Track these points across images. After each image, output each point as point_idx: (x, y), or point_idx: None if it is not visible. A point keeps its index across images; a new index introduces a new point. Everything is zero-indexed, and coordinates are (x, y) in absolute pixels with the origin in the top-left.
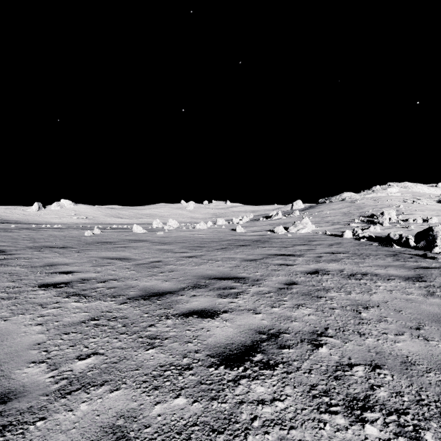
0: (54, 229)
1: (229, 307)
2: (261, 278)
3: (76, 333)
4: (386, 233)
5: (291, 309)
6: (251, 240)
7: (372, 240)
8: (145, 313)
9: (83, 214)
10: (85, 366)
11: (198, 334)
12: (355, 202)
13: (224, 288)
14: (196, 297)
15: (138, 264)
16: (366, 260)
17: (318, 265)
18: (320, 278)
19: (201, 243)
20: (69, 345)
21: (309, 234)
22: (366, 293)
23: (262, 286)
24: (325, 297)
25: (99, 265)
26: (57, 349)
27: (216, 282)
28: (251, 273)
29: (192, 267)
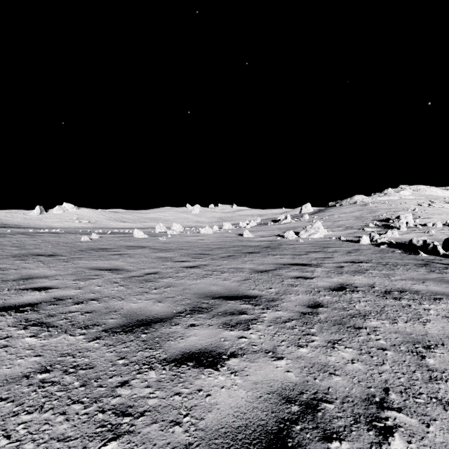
0: (51, 234)
1: (238, 346)
2: (277, 296)
3: (6, 400)
4: (405, 238)
5: (325, 350)
6: (260, 246)
7: (393, 246)
8: (120, 358)
9: (85, 218)
10: None
11: (193, 403)
12: (367, 206)
13: (231, 313)
14: (195, 328)
15: (130, 276)
16: (395, 271)
17: (341, 278)
18: (350, 296)
19: (205, 250)
20: None
21: (321, 240)
22: (417, 321)
23: (280, 309)
24: (365, 328)
25: (84, 278)
26: None
27: (221, 303)
28: (264, 290)
29: (193, 280)
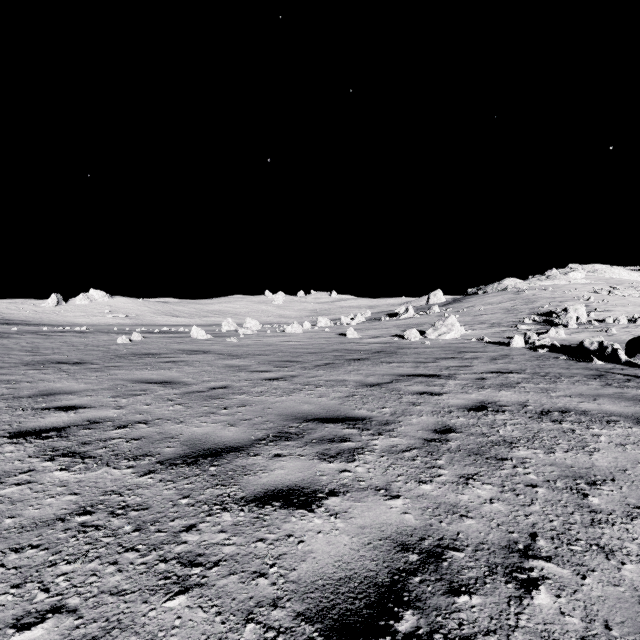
0: (74, 334)
1: (339, 482)
2: (392, 418)
3: (38, 548)
4: (574, 339)
5: (456, 487)
6: (370, 350)
7: (556, 350)
8: (182, 497)
9: (121, 311)
10: None
11: (281, 552)
12: (523, 294)
13: (330, 439)
14: (281, 459)
15: (190, 392)
16: (557, 384)
17: (482, 394)
18: (492, 418)
19: (293, 356)
20: (12, 583)
21: (457, 341)
22: (581, 450)
23: (396, 435)
24: (511, 459)
25: (126, 394)
26: None
27: (317, 426)
28: (375, 410)
29: (277, 397)
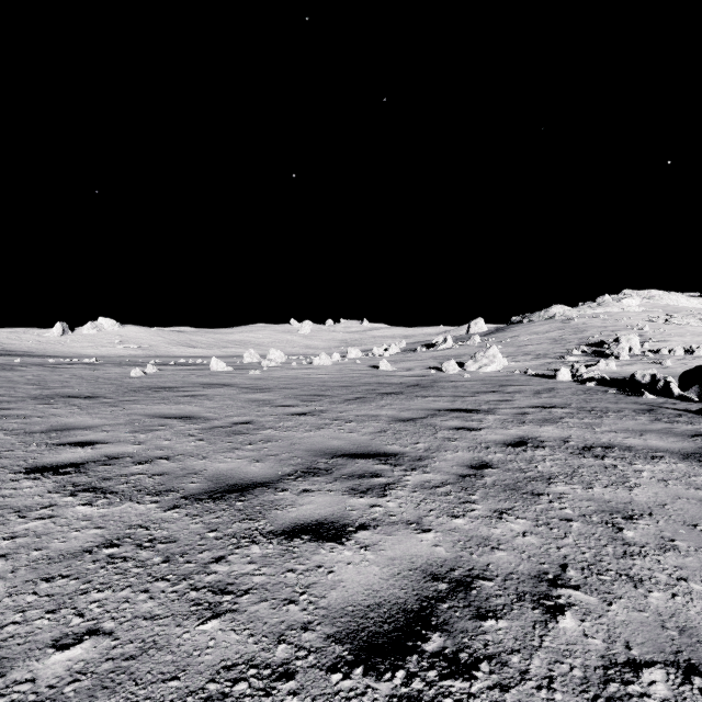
0: (83, 366)
1: (370, 517)
2: (426, 454)
3: (68, 577)
4: (626, 372)
5: (489, 521)
6: (405, 383)
7: (605, 384)
8: (210, 531)
9: (133, 341)
10: (64, 669)
11: (311, 581)
12: (571, 322)
13: (360, 475)
14: (310, 494)
15: (212, 427)
16: (603, 419)
17: (522, 430)
18: (531, 454)
19: (321, 389)
20: (47, 609)
21: (498, 374)
22: (621, 485)
23: (430, 471)
24: (547, 494)
25: (144, 430)
26: (18, 620)
27: (347, 462)
28: (408, 446)
29: (305, 432)
